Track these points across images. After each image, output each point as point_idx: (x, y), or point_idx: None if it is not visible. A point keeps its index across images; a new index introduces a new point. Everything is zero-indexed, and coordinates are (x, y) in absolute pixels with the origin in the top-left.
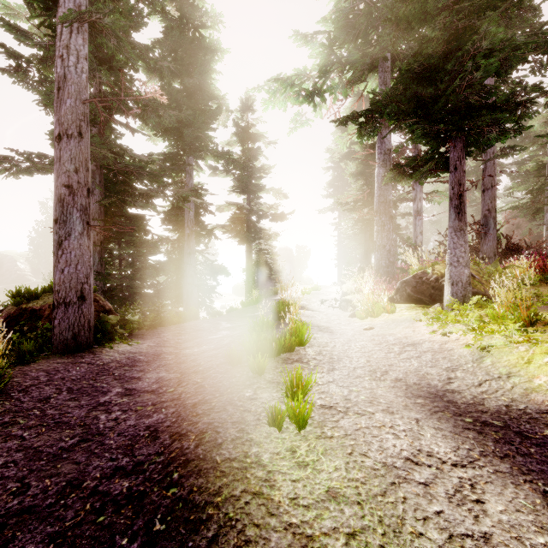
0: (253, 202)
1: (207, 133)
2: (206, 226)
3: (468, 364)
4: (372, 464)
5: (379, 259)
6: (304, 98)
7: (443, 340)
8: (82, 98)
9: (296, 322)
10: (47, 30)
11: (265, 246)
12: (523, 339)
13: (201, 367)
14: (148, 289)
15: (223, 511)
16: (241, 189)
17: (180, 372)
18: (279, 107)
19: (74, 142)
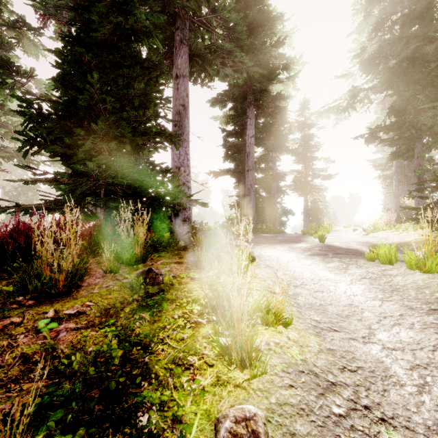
0: (308, 168)
1: (284, 142)
2: (281, 188)
3: (390, 239)
4: (334, 241)
5: (396, 203)
6: (341, 110)
7: (391, 235)
8: (253, 157)
9: (326, 226)
10: (225, 120)
11: (317, 196)
12: (414, 230)
13: (294, 236)
14: (261, 219)
15: (306, 240)
16: (300, 162)
17: (287, 237)
18: (325, 118)
19: (252, 171)
